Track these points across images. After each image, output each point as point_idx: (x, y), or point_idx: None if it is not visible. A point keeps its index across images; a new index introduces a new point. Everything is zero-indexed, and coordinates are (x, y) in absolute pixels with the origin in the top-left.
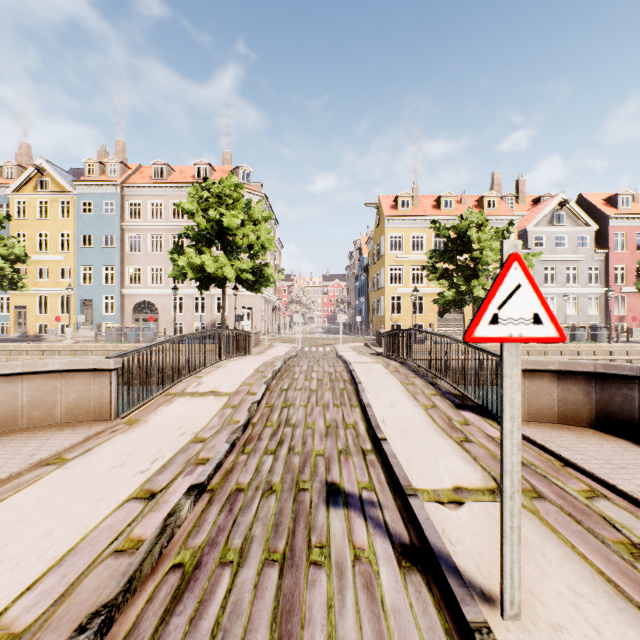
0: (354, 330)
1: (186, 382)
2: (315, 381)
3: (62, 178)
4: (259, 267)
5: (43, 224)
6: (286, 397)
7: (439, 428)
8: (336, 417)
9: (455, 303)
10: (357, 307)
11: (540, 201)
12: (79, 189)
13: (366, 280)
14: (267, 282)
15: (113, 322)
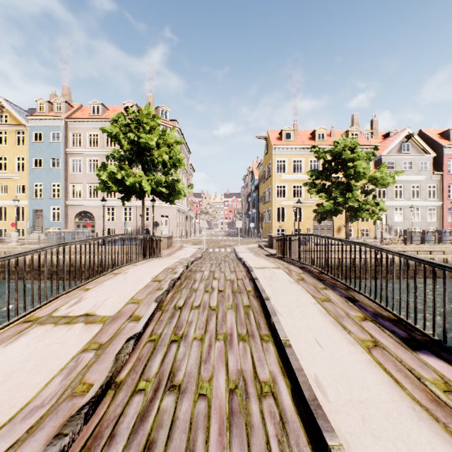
0: (248, 233)
1: (65, 298)
2: (216, 293)
3: (18, 113)
4: (172, 182)
5: (3, 150)
6: (178, 321)
7: (419, 407)
8: (243, 365)
9: (331, 212)
10: (250, 216)
11: (389, 136)
12: (32, 122)
13: (257, 196)
14: (178, 195)
15: (59, 227)
